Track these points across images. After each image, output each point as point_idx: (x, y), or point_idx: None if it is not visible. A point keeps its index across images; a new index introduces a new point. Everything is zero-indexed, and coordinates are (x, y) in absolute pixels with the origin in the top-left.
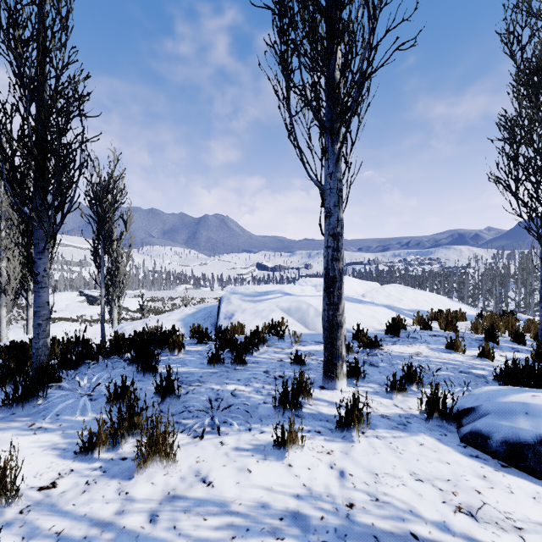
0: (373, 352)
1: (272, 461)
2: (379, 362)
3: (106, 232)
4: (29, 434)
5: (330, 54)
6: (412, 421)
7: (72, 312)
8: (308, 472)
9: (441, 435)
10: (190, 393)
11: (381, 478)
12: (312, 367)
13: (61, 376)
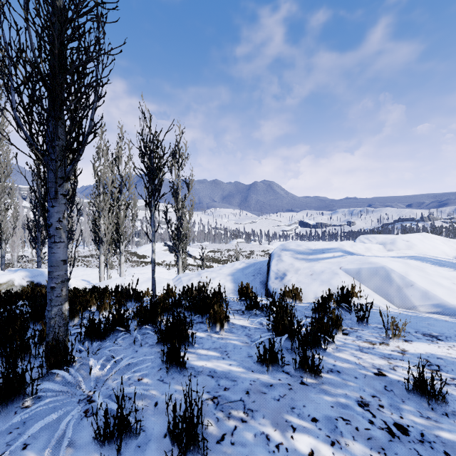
0: None
1: None
2: None
3: (155, 185)
4: None
5: None
6: None
7: (159, 258)
8: None
9: None
10: (226, 440)
11: None
12: None
13: (74, 355)
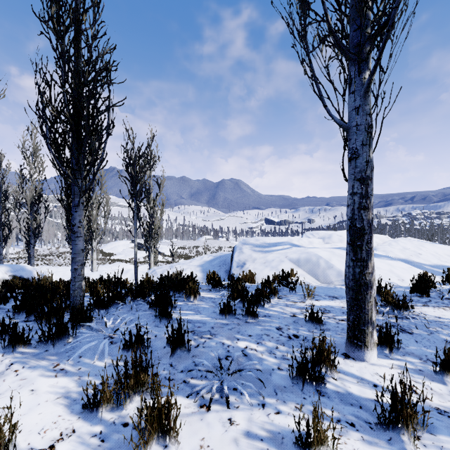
0: (401, 314)
1: None
2: (413, 328)
3: (138, 191)
4: (51, 376)
5: None
6: None
7: (126, 255)
8: None
9: None
10: (200, 346)
11: None
12: (330, 327)
13: (92, 316)
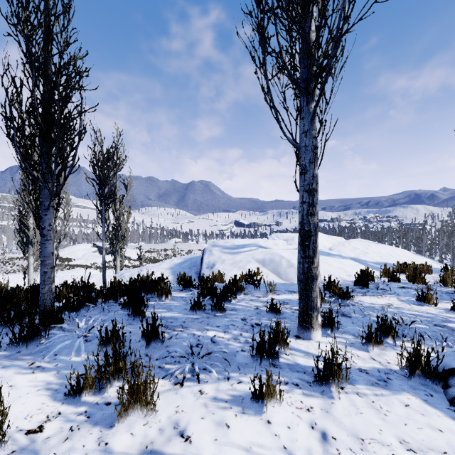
0: (345, 303)
1: (250, 415)
2: (351, 313)
3: (106, 193)
4: (28, 373)
5: (305, 17)
6: (393, 377)
7: (87, 260)
8: (288, 431)
9: (427, 395)
10: (173, 338)
11: (367, 444)
12: (287, 315)
13: (63, 318)
